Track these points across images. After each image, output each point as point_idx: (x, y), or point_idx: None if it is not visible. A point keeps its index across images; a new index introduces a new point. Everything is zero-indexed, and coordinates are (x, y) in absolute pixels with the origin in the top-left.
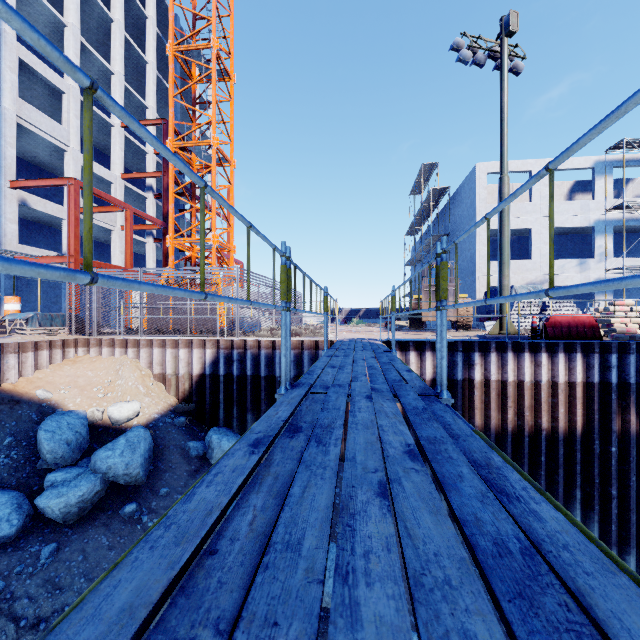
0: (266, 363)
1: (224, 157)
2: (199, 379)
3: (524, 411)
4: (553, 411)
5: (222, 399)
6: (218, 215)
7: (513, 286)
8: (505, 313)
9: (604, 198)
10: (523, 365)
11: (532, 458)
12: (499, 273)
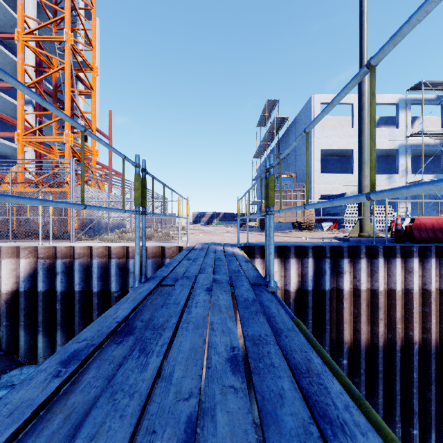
0: (99, 275)
1: (83, 60)
2: (11, 297)
3: (396, 323)
4: (424, 321)
5: (41, 322)
6: (99, 132)
7: (346, 193)
8: (365, 214)
9: (405, 127)
10: (394, 272)
11: (402, 373)
12: (359, 173)
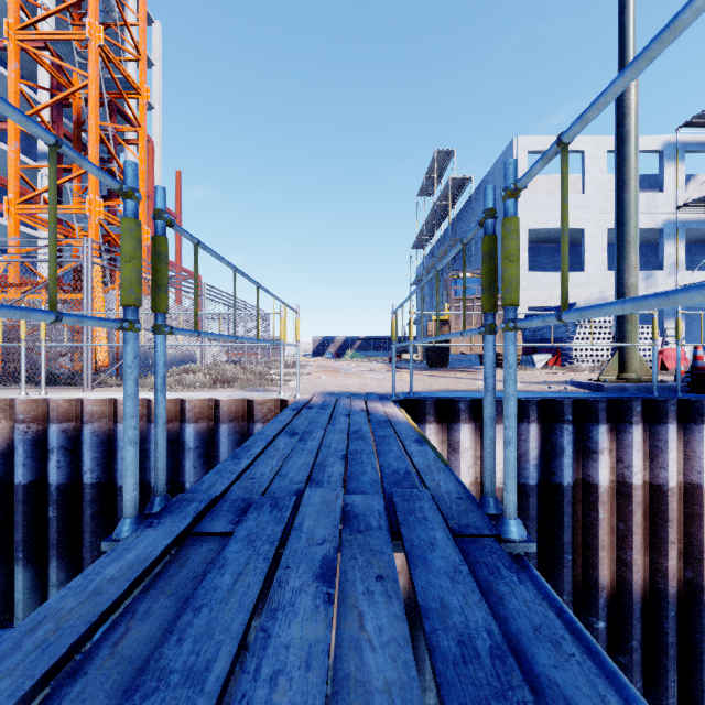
0: None
1: (123, 74)
2: None
3: (702, 551)
4: None
5: (21, 542)
6: None
7: (576, 303)
8: (632, 339)
9: (675, 191)
10: (699, 451)
11: None
12: (618, 262)
